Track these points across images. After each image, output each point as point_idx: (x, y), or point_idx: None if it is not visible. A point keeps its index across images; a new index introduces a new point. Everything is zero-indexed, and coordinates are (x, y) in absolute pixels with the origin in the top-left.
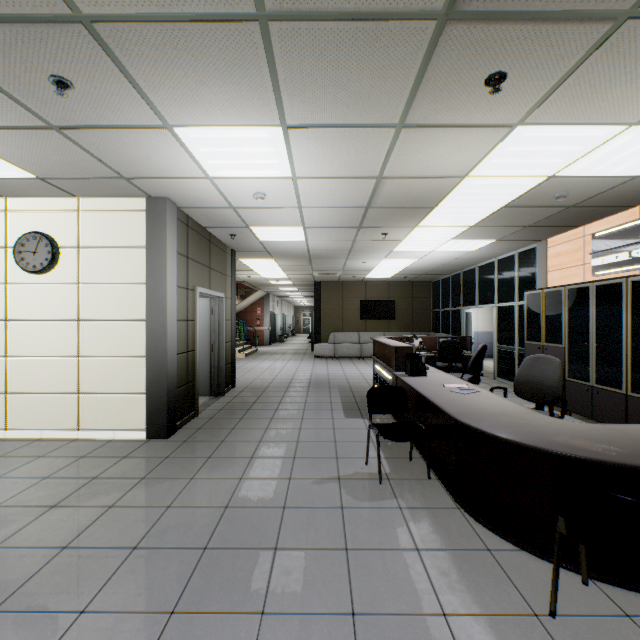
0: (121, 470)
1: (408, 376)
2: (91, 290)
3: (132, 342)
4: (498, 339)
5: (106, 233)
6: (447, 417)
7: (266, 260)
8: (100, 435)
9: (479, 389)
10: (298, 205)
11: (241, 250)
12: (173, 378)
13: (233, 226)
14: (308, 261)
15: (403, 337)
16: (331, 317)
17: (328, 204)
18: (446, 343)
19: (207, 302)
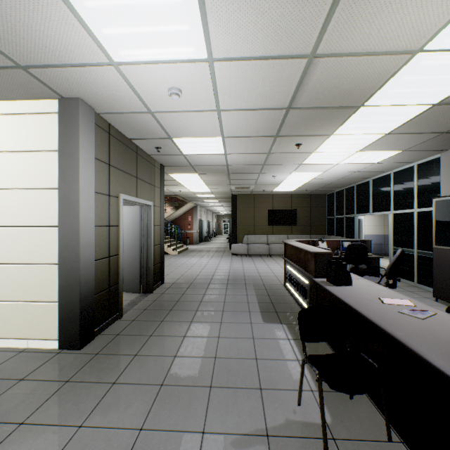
0: (3, 405)
1: (331, 285)
2: (5, 195)
3: (45, 248)
4: (394, 242)
5: (19, 137)
6: (426, 366)
7: (191, 175)
8: (13, 344)
9: (431, 309)
10: (216, 107)
11: (169, 165)
12: (88, 285)
13: (156, 137)
14: (227, 176)
15: (309, 240)
16: (245, 223)
17: (247, 104)
18: (353, 246)
19: (137, 209)
